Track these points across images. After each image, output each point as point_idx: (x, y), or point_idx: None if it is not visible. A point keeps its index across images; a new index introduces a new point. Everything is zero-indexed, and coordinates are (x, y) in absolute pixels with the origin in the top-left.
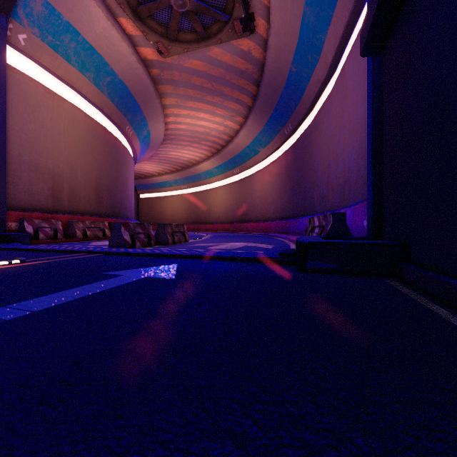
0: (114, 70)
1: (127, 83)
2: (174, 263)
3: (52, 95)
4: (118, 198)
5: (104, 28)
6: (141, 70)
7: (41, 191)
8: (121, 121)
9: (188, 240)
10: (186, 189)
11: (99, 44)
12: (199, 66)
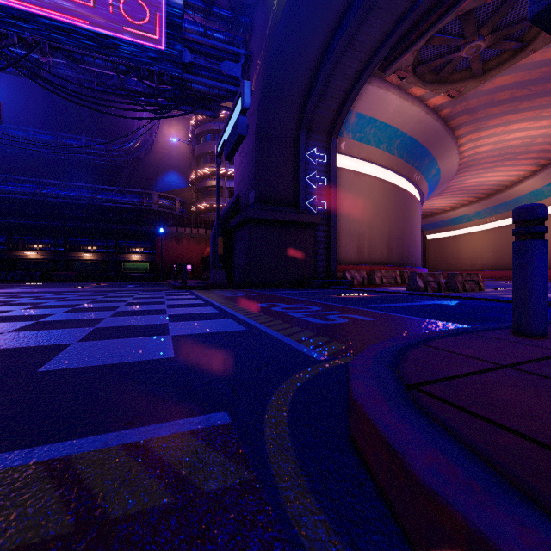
0: (404, 131)
1: (415, 136)
2: (457, 301)
3: (358, 175)
4: (406, 246)
5: (397, 105)
6: (429, 119)
7: (351, 249)
8: (409, 172)
9: (484, 289)
10: (495, 222)
11: (392, 119)
12: (505, 81)
